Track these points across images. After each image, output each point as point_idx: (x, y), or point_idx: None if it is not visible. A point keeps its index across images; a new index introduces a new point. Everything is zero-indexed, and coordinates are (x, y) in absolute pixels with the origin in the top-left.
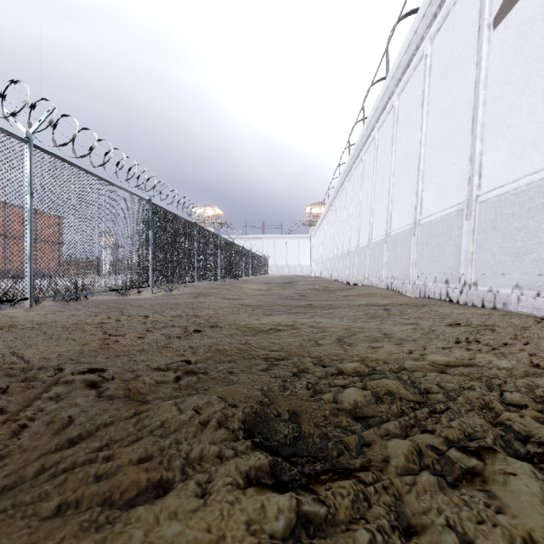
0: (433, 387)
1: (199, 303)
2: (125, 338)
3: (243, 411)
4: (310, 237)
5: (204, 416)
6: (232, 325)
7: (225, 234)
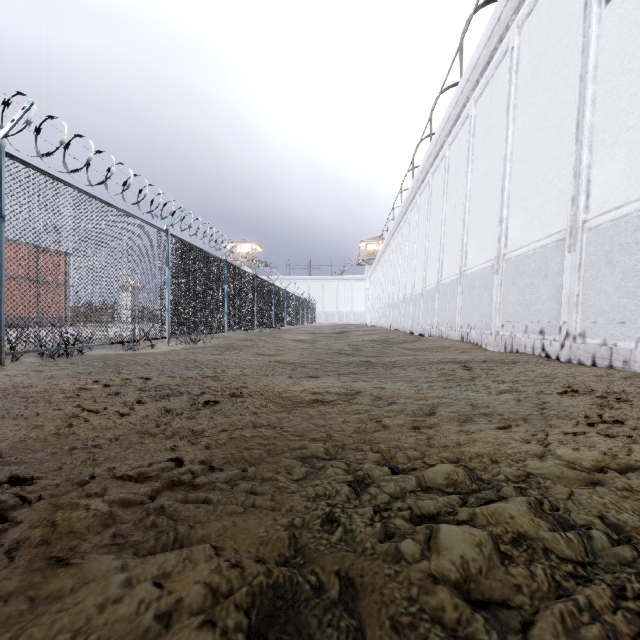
0: (596, 522)
1: (224, 359)
2: (101, 416)
3: (250, 589)
4: (365, 279)
5: (169, 605)
6: (261, 393)
7: (263, 274)
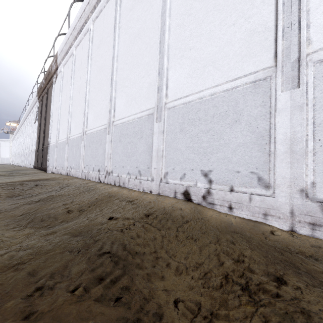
0: None
1: None
2: None
3: None
4: (10, 141)
5: None
6: None
7: None
